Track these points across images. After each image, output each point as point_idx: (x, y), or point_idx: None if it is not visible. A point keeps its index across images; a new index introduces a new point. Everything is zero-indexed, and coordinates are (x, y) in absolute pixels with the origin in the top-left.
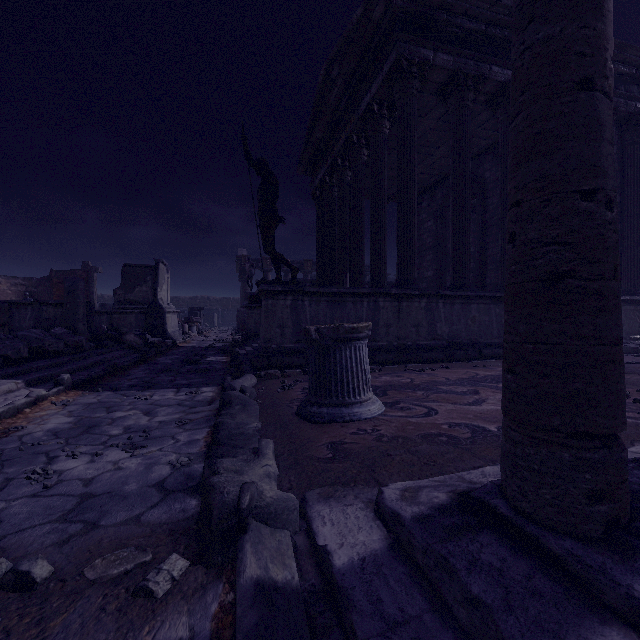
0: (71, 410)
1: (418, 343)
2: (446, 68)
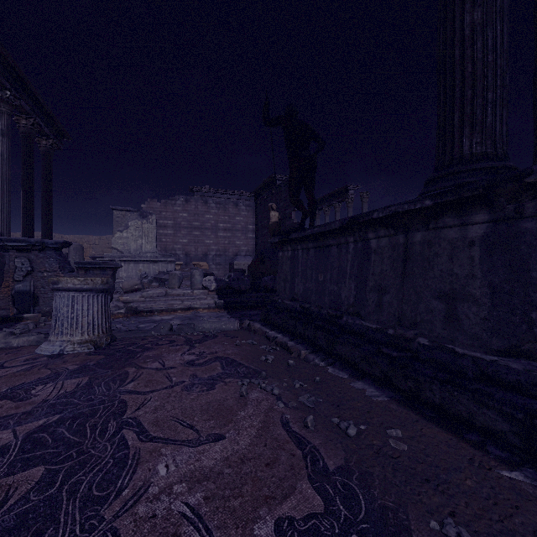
0: (184, 315)
1: (450, 348)
2: None
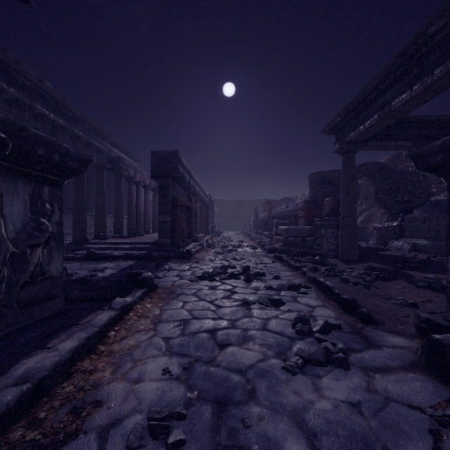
0: None
1: None
2: (14, 96)
